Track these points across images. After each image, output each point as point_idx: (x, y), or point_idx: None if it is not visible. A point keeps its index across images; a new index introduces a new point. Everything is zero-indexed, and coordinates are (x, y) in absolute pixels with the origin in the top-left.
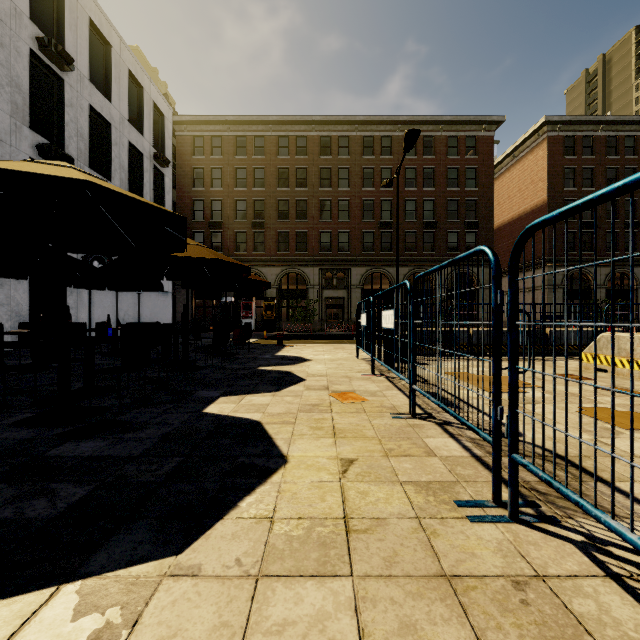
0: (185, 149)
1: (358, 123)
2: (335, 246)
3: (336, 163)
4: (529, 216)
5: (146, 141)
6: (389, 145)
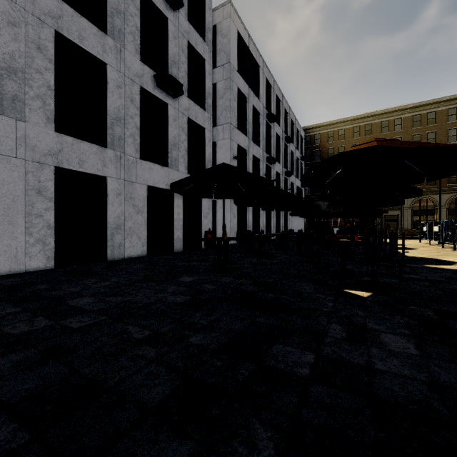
0: None
1: (409, 109)
2: None
3: (392, 135)
4: None
5: (299, 153)
6: (433, 117)
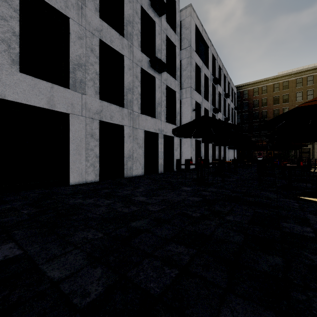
0: None
1: None
2: None
3: (305, 89)
4: None
5: (233, 104)
6: None
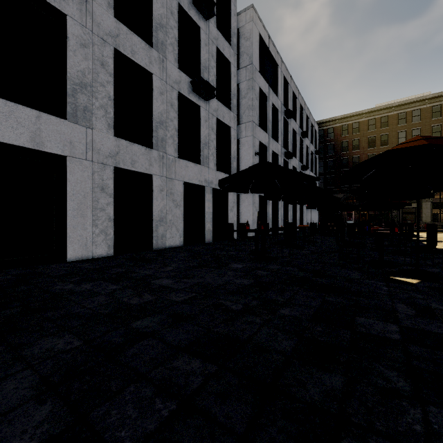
0: None
1: (428, 99)
2: None
3: (410, 127)
4: None
5: (313, 147)
6: None
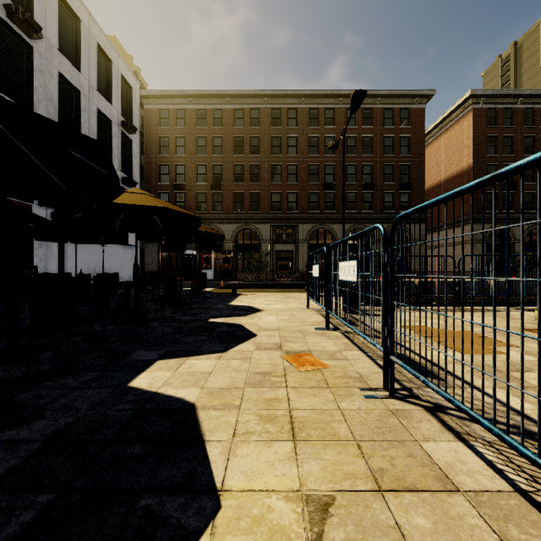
0: (152, 120)
1: (305, 97)
2: (284, 205)
3: (285, 132)
4: (455, 179)
5: (114, 109)
6: (332, 116)
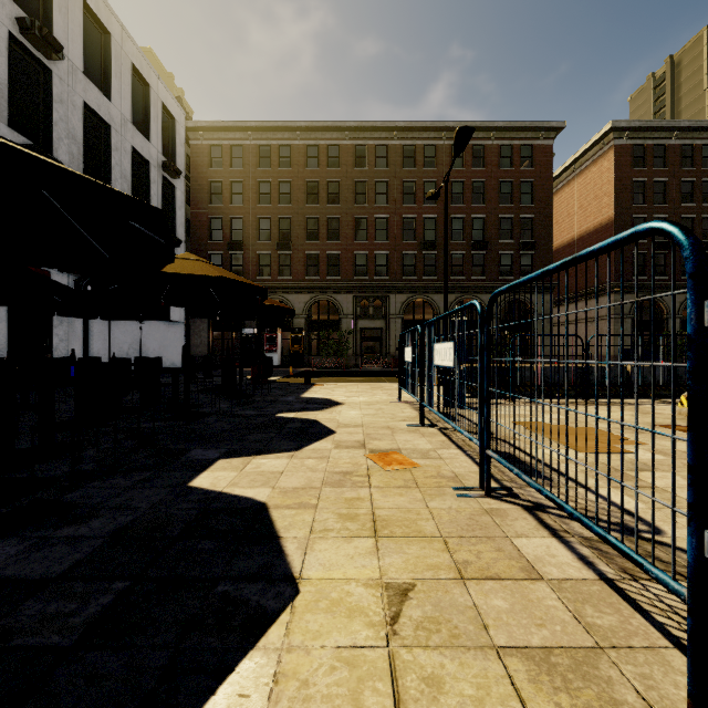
0: (201, 160)
1: (398, 130)
2: (372, 270)
3: (373, 175)
4: (592, 236)
5: (153, 147)
6: (433, 155)
